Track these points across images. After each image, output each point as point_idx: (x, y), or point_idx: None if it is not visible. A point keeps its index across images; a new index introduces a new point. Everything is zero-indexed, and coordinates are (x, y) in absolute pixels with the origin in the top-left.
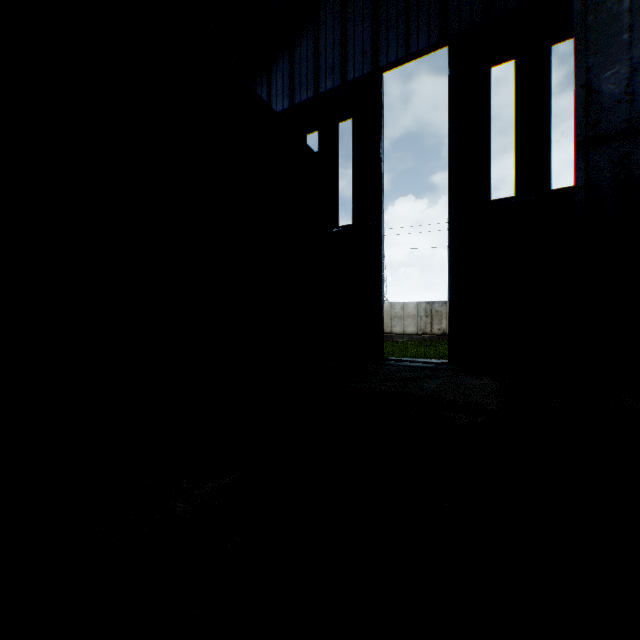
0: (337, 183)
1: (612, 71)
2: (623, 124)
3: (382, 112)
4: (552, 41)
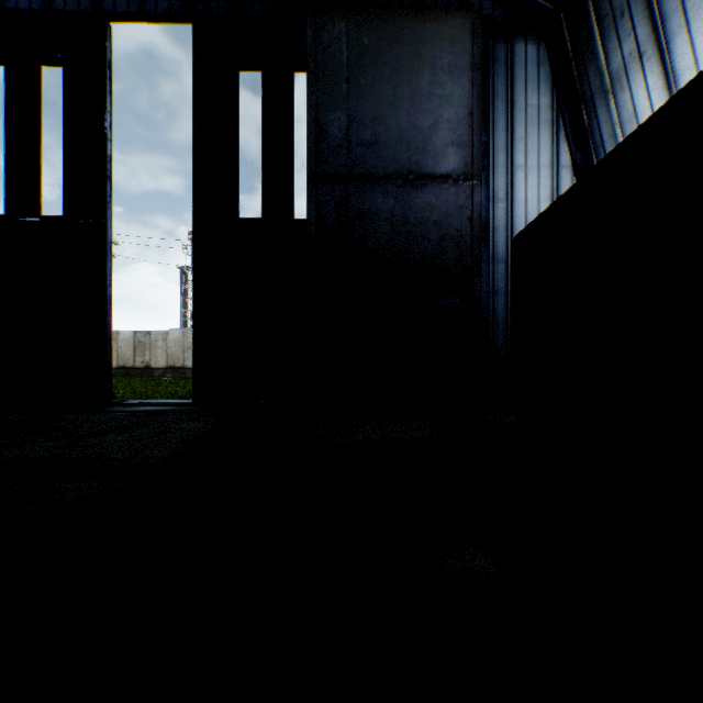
0: (39, 152)
1: (336, 115)
2: (344, 168)
3: (110, 74)
4: (295, 67)
